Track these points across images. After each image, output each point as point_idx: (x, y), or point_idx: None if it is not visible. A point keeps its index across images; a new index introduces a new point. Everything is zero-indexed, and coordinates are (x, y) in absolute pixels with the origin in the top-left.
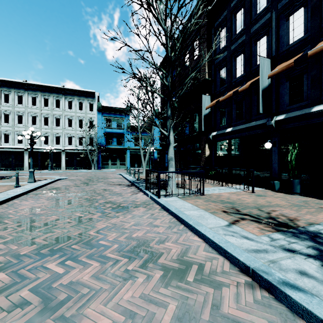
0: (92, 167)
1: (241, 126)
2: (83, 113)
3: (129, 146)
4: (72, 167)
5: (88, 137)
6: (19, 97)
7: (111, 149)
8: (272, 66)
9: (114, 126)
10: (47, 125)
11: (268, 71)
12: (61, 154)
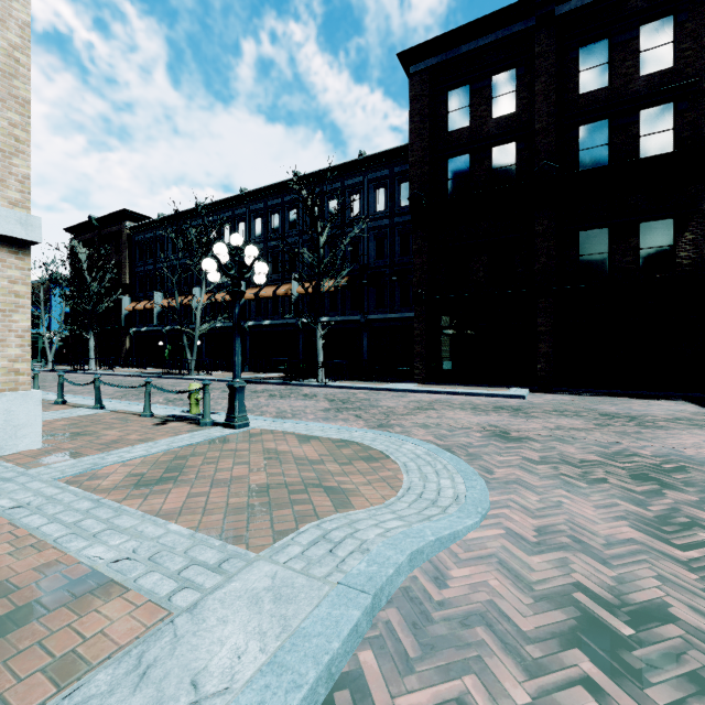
0: None
1: (151, 329)
2: None
3: None
4: None
5: None
6: None
7: None
8: (166, 296)
9: None
10: None
11: (162, 300)
12: None
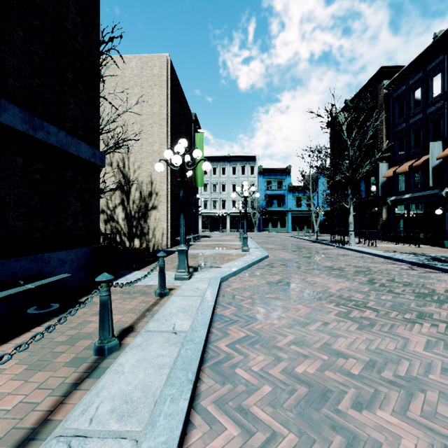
0: (254, 230)
1: (418, 194)
2: (245, 177)
3: (291, 207)
4: (235, 229)
5: (249, 200)
6: None
7: (271, 212)
8: (444, 146)
9: (274, 187)
10: (215, 191)
11: (439, 151)
12: (226, 218)
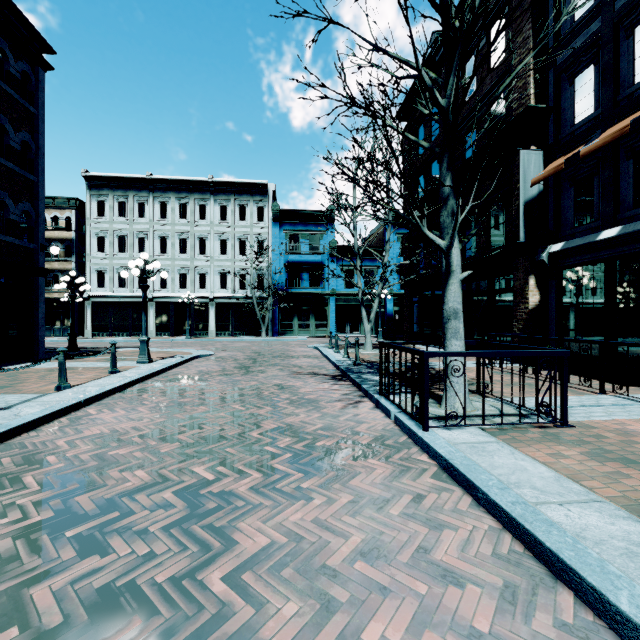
0: (262, 331)
1: None
2: (246, 226)
3: (335, 288)
4: (227, 331)
5: (254, 273)
6: (141, 205)
7: (298, 296)
8: None
9: (304, 249)
10: (185, 253)
11: None
12: (208, 307)
